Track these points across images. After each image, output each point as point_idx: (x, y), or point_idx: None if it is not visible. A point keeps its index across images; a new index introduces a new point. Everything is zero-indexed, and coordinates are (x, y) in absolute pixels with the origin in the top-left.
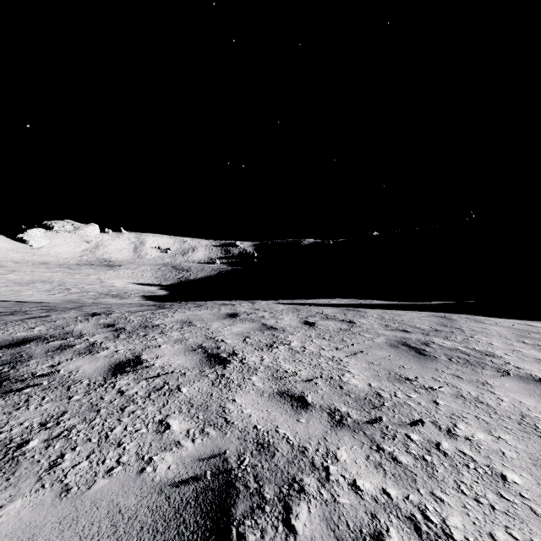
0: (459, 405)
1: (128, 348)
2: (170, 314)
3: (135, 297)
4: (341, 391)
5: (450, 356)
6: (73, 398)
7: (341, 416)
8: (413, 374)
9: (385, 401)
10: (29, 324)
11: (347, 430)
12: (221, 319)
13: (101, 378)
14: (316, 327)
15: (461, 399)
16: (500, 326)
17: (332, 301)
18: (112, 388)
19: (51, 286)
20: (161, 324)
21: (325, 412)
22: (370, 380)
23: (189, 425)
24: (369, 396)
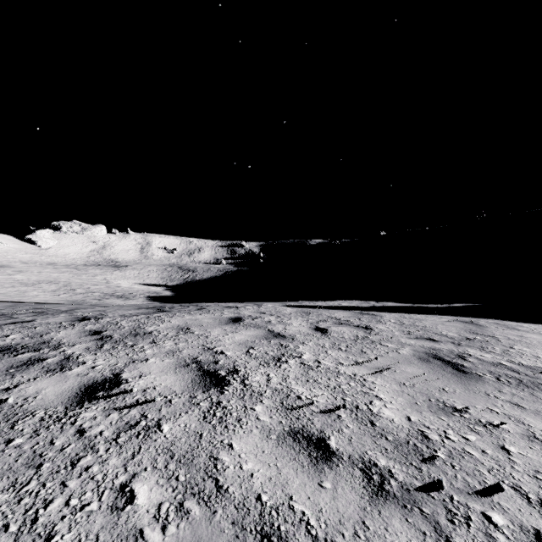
0: (538, 454)
1: (108, 363)
2: (167, 318)
3: (140, 298)
4: (374, 430)
5: (496, 374)
6: (12, 442)
7: (381, 476)
8: (460, 401)
9: (437, 448)
10: (4, 331)
11: (395, 505)
12: (223, 324)
13: (61, 408)
14: (329, 334)
15: (537, 443)
16: (537, 334)
17: (342, 303)
18: (70, 425)
19: (57, 286)
20: (155, 330)
21: (357, 469)
22: (408, 411)
23: (163, 495)
24: (412, 437)
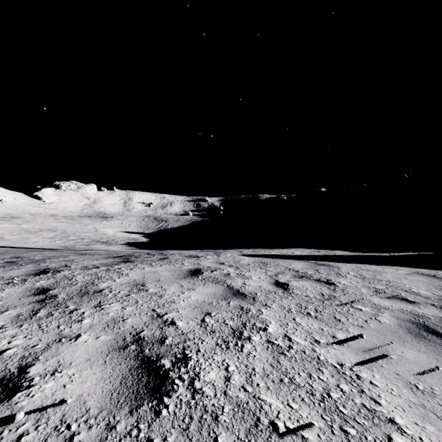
0: None
1: (26, 343)
2: (126, 271)
3: (120, 244)
4: None
5: None
6: None
7: None
8: None
9: None
10: None
11: None
12: (181, 278)
13: None
14: (292, 292)
15: None
16: None
17: (295, 251)
18: None
19: (55, 234)
20: (107, 288)
21: None
22: None
23: None
24: None
